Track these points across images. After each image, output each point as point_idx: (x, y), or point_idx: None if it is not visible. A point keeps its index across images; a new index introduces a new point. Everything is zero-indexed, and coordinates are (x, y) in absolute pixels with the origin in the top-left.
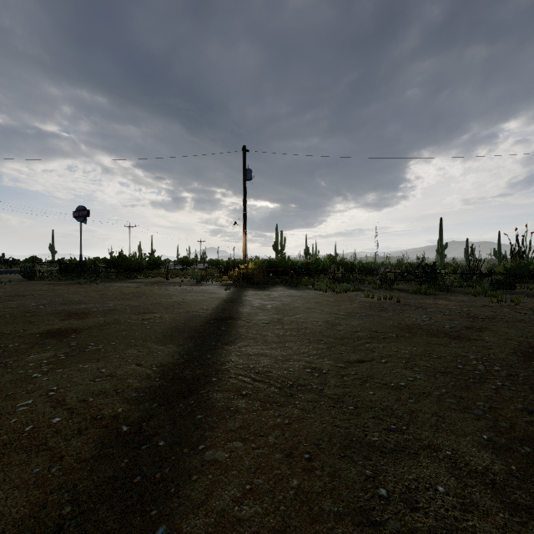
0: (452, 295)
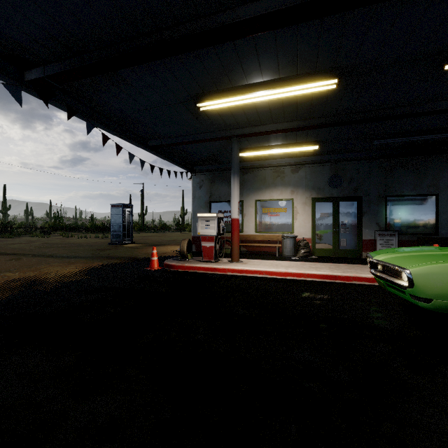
0: (22, 237)
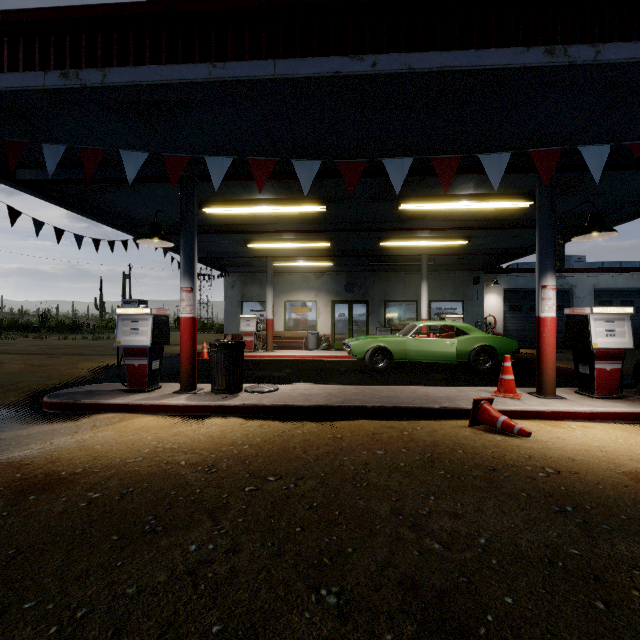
0: None
